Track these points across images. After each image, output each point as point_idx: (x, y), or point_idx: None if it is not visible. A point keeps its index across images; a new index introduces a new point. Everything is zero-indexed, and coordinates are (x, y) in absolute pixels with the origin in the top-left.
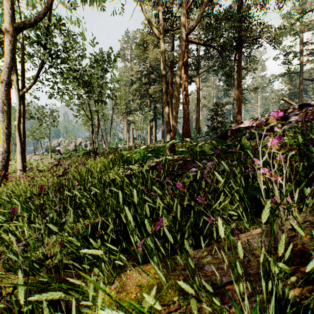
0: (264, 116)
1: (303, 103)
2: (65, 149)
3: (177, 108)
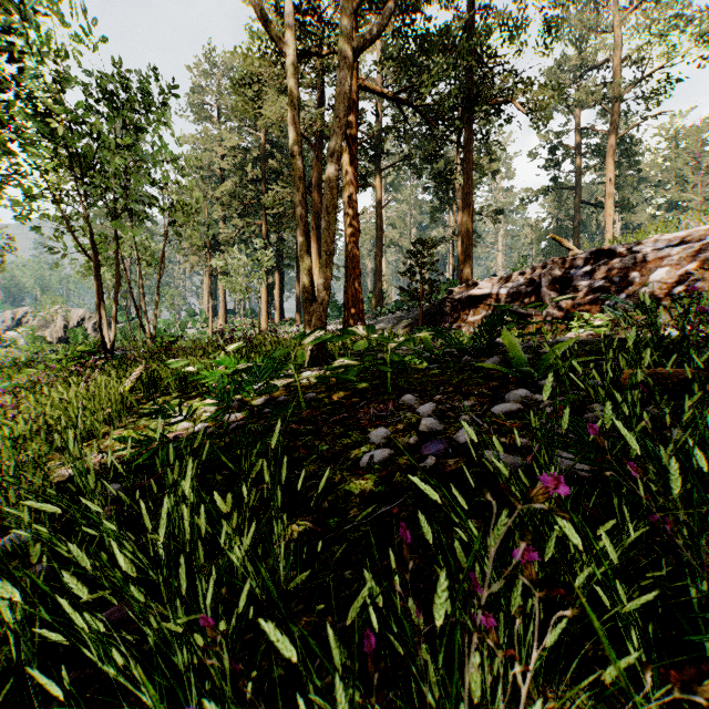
0: (522, 273)
1: (601, 249)
2: (33, 338)
3: (331, 241)
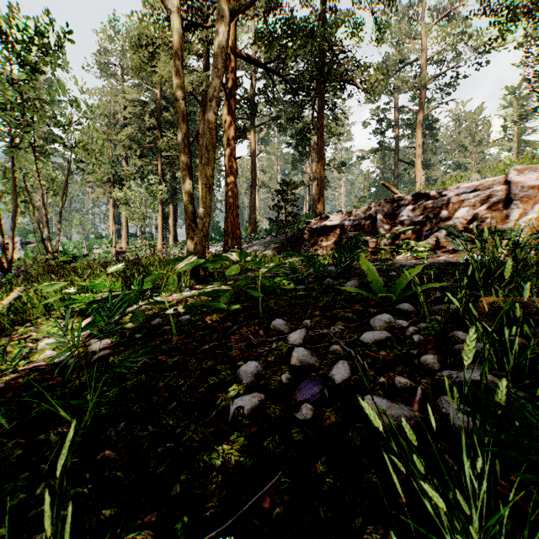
0: (362, 209)
1: (420, 193)
2: None
3: (210, 176)
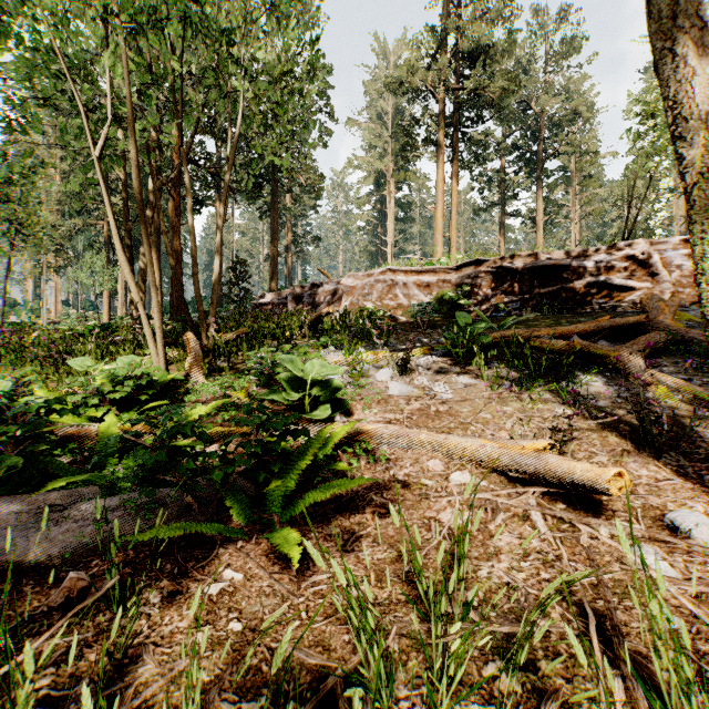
0: (287, 291)
1: (314, 283)
2: None
3: (145, 276)
